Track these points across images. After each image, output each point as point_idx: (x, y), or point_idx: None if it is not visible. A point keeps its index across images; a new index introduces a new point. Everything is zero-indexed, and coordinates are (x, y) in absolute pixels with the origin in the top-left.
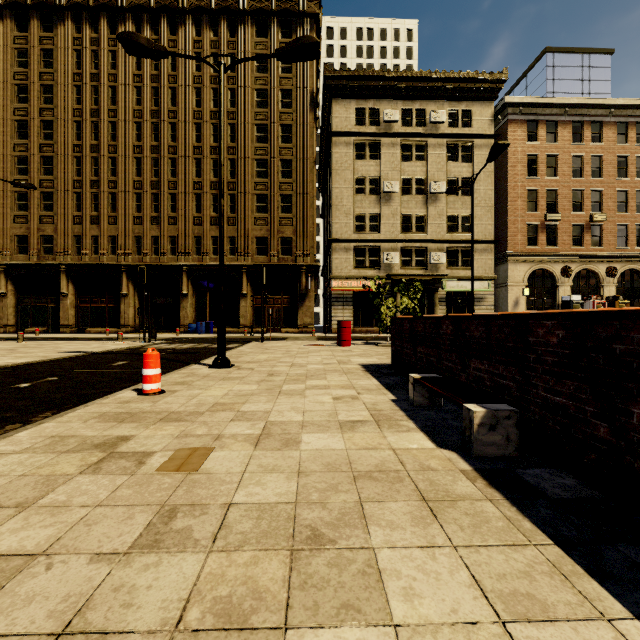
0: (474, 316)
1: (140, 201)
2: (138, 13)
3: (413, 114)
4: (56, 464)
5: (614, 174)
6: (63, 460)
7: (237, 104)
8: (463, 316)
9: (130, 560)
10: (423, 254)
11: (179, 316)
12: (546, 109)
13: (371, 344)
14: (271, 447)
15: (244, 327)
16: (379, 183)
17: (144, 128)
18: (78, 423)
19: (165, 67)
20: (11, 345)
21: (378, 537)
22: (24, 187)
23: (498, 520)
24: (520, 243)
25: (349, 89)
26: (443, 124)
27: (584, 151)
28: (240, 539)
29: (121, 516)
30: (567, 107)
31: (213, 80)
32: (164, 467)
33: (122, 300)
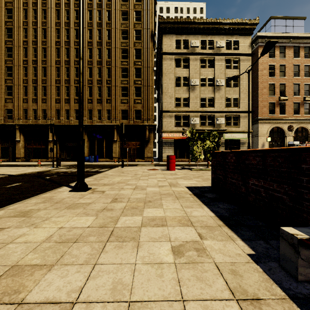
0: None
1: (59, 90)
2: None
3: (207, 43)
4: None
5: None
6: None
7: (111, 38)
8: None
9: None
10: (212, 119)
11: None
12: (279, 39)
13: (187, 169)
14: None
15: (115, 158)
16: (188, 80)
17: (61, 51)
18: None
19: (72, 18)
20: None
21: None
22: None
23: None
24: (265, 113)
25: (172, 29)
26: (223, 48)
27: (300, 62)
28: None
29: None
30: (291, 38)
31: (98, 25)
32: None
33: (49, 144)
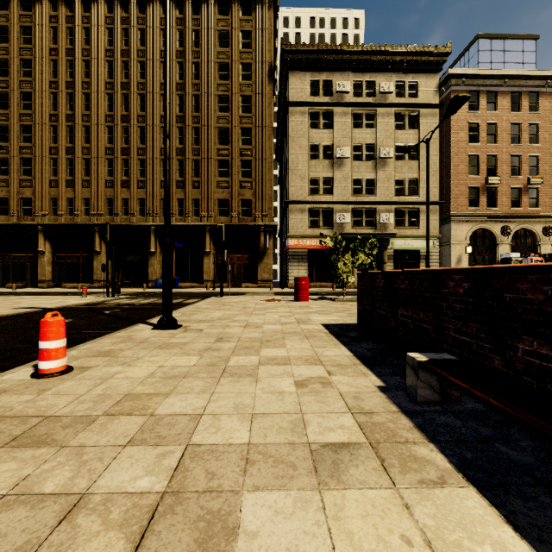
0: (530, 267)
1: (111, 166)
2: None
3: (363, 85)
4: None
5: (550, 140)
6: None
7: (201, 76)
8: (498, 268)
9: None
10: (373, 215)
11: (147, 272)
12: (487, 80)
13: (327, 299)
14: None
15: (207, 282)
16: (332, 149)
17: (115, 99)
18: None
19: (134, 42)
20: None
21: None
22: None
23: None
24: (462, 204)
25: (304, 62)
26: (391, 94)
27: (522, 119)
28: None
29: None
30: (506, 78)
31: (179, 54)
32: None
33: (95, 257)
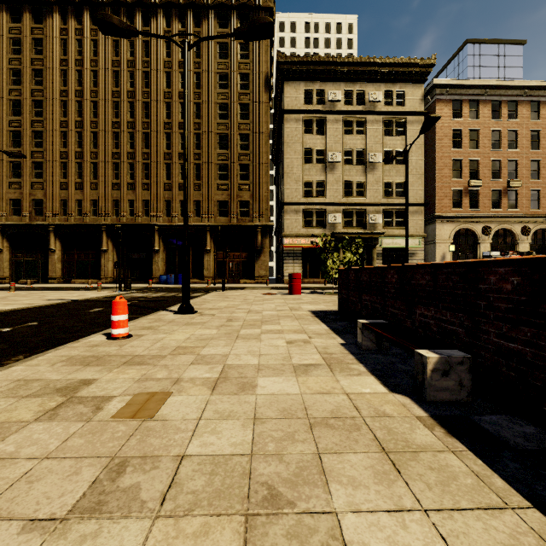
0: (420, 265)
1: (118, 170)
2: (116, 7)
3: (354, 94)
4: (14, 410)
5: (528, 146)
6: (22, 405)
7: (202, 86)
8: (409, 266)
9: (66, 529)
10: (362, 215)
11: (152, 269)
12: (469, 90)
13: (318, 293)
14: (228, 391)
15: (208, 278)
16: (324, 154)
17: (121, 106)
18: (45, 366)
19: (139, 54)
20: (4, 294)
21: (340, 498)
22: (15, 156)
23: (466, 476)
24: (446, 206)
25: (298, 73)
26: (380, 103)
27: (502, 126)
28: (191, 500)
29: (67, 471)
30: (487, 88)
31: (181, 65)
32: (120, 413)
33: (102, 255)
